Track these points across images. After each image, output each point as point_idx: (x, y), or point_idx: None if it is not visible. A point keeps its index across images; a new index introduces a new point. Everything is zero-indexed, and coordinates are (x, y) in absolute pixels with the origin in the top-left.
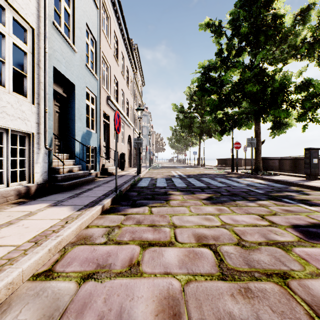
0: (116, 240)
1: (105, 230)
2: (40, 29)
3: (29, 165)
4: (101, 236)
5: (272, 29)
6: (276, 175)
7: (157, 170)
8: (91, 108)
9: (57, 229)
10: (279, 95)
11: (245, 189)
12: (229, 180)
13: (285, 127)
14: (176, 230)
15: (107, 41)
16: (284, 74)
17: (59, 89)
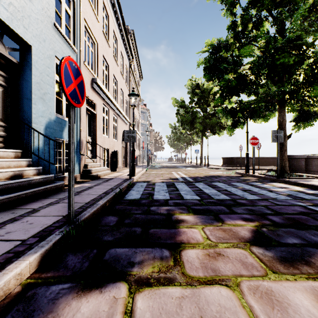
0: None
1: None
2: None
3: None
4: None
5: None
6: (310, 179)
7: (156, 170)
8: None
9: None
10: None
11: (299, 206)
12: (254, 186)
13: (314, 119)
14: None
15: (93, 9)
16: None
17: (0, 47)
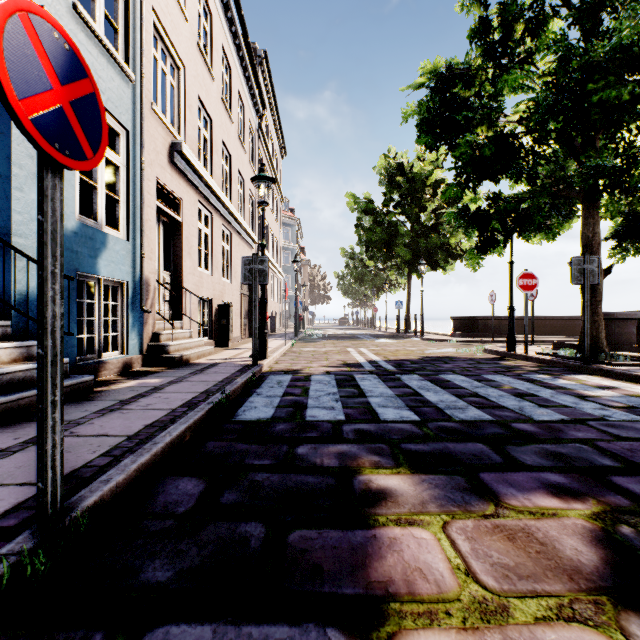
0: None
1: None
2: None
3: None
4: None
5: None
6: None
7: (313, 345)
8: (112, 166)
9: None
10: None
11: None
12: (536, 383)
13: None
14: None
15: None
16: None
17: None
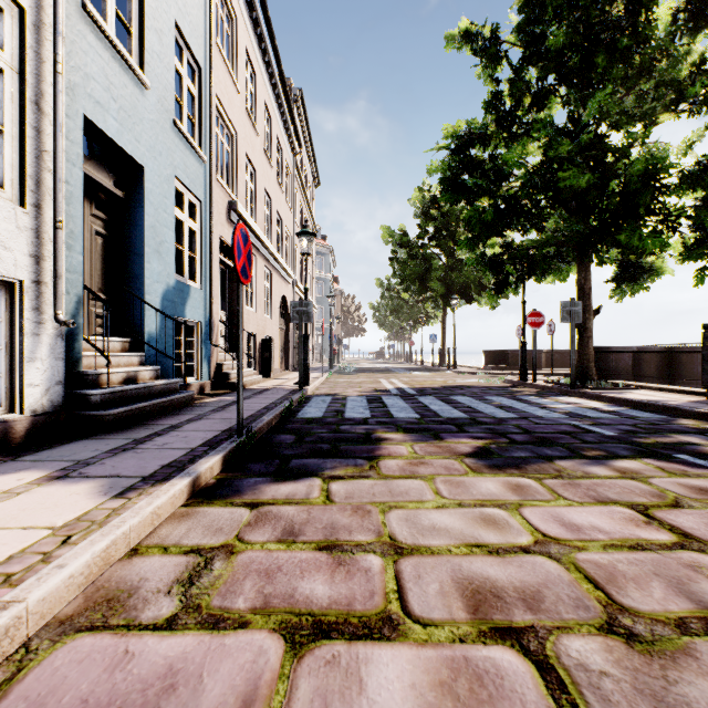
0: (211, 607)
1: (184, 566)
2: (42, 13)
3: (12, 366)
4: (164, 591)
5: (626, 34)
6: (630, 390)
7: (348, 377)
8: (189, 230)
9: (21, 571)
10: (641, 196)
11: (567, 425)
12: (521, 401)
13: (648, 277)
14: (403, 566)
15: (230, 72)
16: (650, 149)
17: (104, 177)
